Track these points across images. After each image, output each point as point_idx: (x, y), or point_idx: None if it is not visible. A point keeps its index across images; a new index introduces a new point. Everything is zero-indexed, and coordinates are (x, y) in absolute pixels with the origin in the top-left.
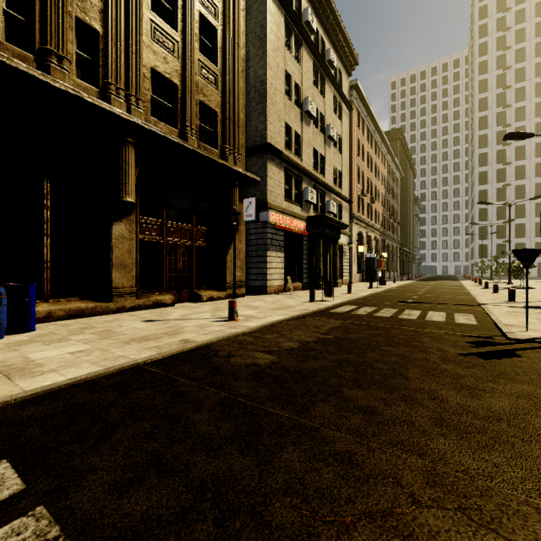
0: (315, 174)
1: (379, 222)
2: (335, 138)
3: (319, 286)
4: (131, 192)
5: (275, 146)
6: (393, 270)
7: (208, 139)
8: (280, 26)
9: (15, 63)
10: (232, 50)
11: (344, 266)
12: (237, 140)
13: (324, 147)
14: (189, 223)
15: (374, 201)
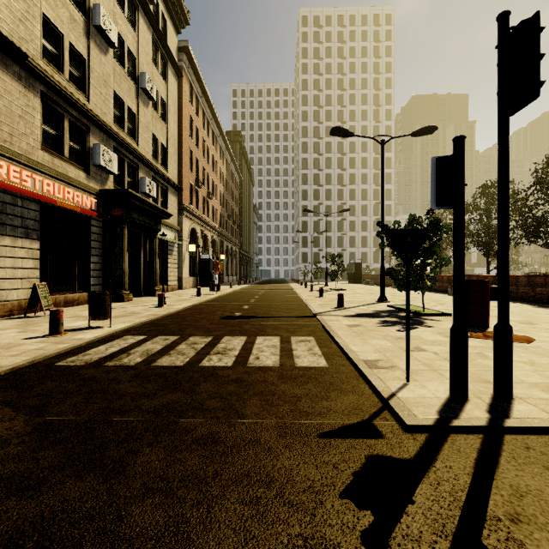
0: (119, 132)
1: (217, 222)
2: (154, 96)
3: (121, 296)
4: None
5: (3, 33)
6: (233, 273)
7: None
8: None
9: None
10: None
11: (170, 268)
12: None
13: (136, 101)
14: None
15: (211, 197)
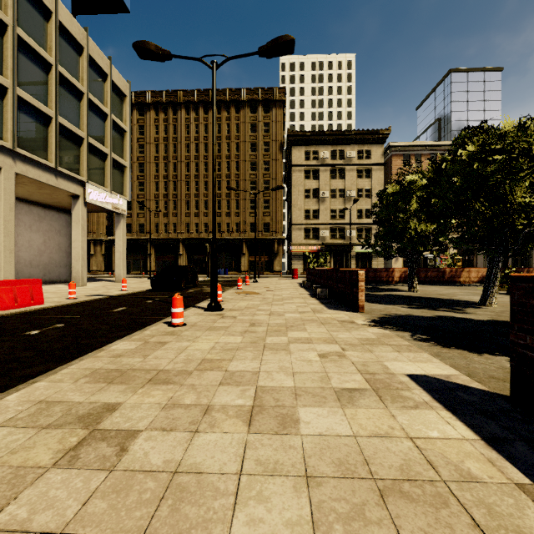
0: (333, 221)
1: None
2: (353, 195)
3: None
4: (244, 251)
5: (293, 223)
6: None
7: (268, 231)
8: (300, 175)
9: (226, 237)
10: (275, 202)
11: (375, 264)
12: (278, 227)
13: (344, 204)
14: (263, 254)
15: None
